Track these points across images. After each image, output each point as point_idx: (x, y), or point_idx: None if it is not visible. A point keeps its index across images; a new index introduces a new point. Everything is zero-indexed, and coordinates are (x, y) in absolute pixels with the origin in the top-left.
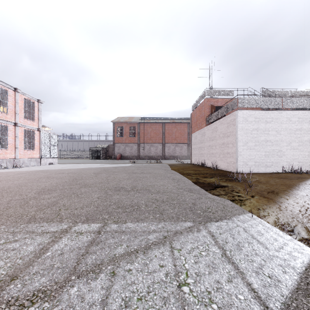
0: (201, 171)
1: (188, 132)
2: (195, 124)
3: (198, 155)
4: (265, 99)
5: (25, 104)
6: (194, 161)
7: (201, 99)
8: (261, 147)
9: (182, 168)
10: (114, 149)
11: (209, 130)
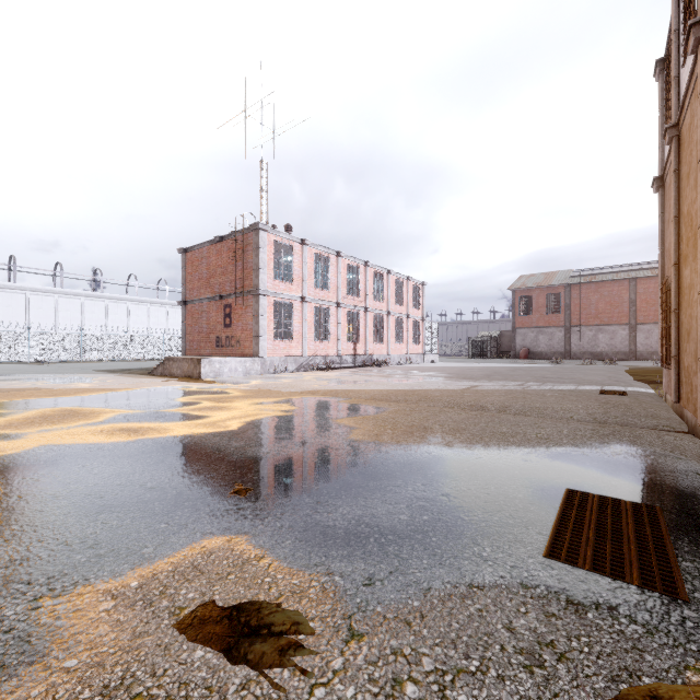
0: None
1: None
2: None
3: None
4: None
5: (413, 291)
6: None
7: None
8: None
9: (648, 371)
10: (514, 339)
11: None
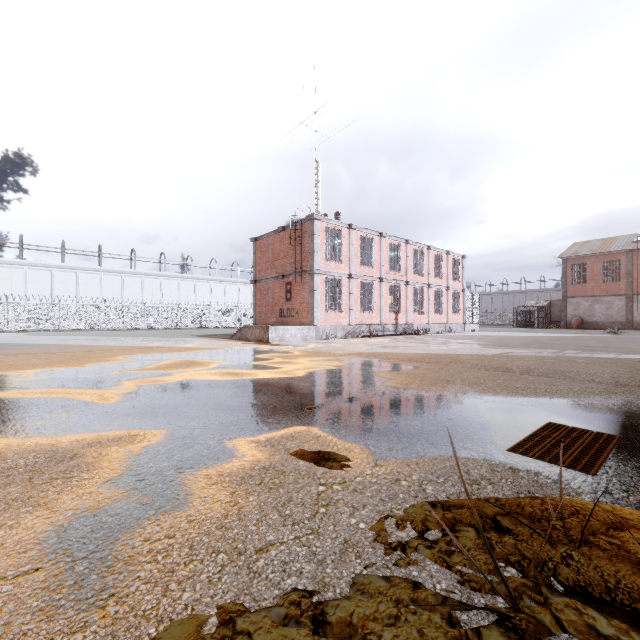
0: None
1: None
2: None
3: None
4: None
5: (453, 264)
6: None
7: None
8: None
9: None
10: (565, 309)
11: None
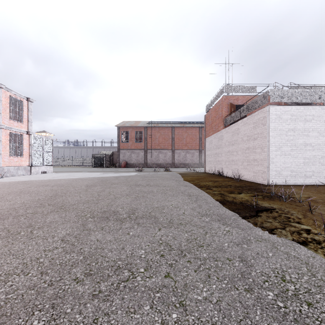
0: (222, 182)
1: (200, 137)
2: (210, 127)
3: (214, 162)
4: (304, 91)
5: (11, 102)
6: (209, 169)
7: (218, 97)
8: (299, 153)
9: (196, 178)
10: (119, 156)
11: (227, 133)
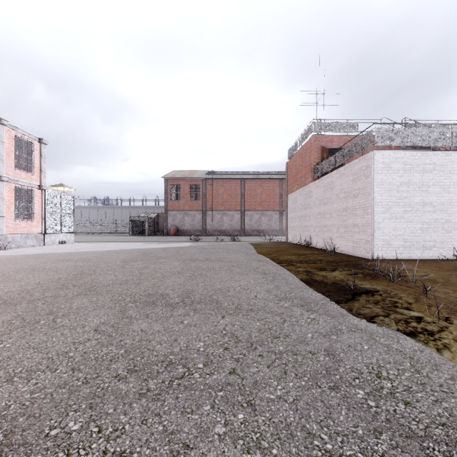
0: (309, 256)
1: (280, 193)
2: (294, 179)
3: (299, 228)
4: (422, 130)
5: (17, 145)
6: (293, 238)
7: (305, 137)
8: (415, 216)
9: (275, 250)
10: (167, 219)
11: (318, 188)
